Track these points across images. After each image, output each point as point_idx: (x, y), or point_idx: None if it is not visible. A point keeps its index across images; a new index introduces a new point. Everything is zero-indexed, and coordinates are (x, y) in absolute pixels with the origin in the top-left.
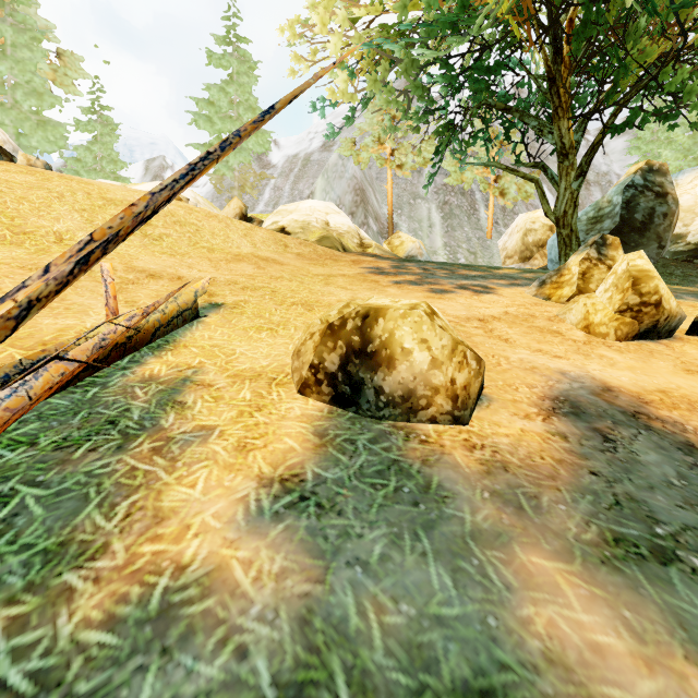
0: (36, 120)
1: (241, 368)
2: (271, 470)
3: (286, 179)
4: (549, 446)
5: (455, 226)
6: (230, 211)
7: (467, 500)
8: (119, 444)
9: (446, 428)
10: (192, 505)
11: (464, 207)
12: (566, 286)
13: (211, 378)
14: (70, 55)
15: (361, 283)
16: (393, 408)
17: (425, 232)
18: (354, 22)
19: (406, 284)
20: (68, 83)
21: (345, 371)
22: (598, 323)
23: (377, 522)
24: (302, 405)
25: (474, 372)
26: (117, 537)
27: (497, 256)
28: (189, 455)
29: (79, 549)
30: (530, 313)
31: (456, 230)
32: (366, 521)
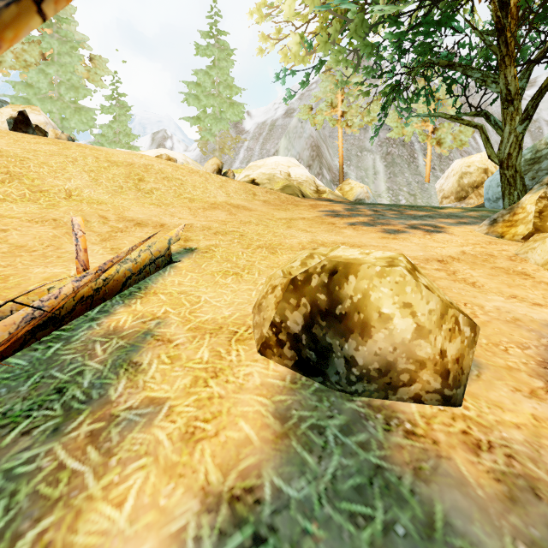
0: (74, 107)
1: (203, 318)
2: (219, 478)
3: (256, 141)
4: None
5: (396, 172)
6: (209, 167)
7: None
8: (56, 424)
9: (434, 410)
10: (111, 544)
11: (404, 156)
12: (520, 224)
13: (171, 332)
14: (99, 58)
15: (319, 225)
16: (367, 383)
17: (371, 179)
18: None
19: (360, 225)
20: (97, 79)
21: (309, 333)
22: None
23: None
24: (262, 369)
25: (468, 341)
26: None
27: (435, 197)
28: (127, 445)
29: None
30: (488, 252)
31: (397, 176)
32: None
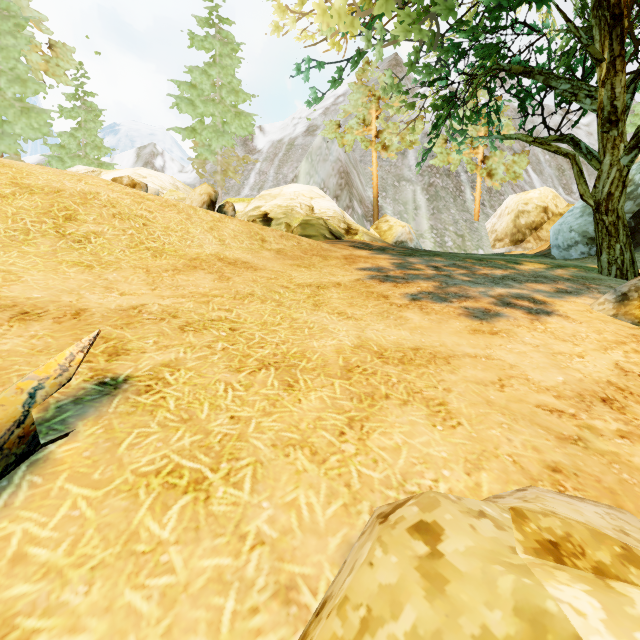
0: (20, 107)
1: None
2: None
3: (270, 163)
4: None
5: (441, 208)
6: (196, 197)
7: None
8: None
9: None
10: None
11: (449, 189)
12: None
13: None
14: (62, 46)
15: (365, 300)
16: None
17: (411, 215)
18: None
19: (427, 299)
20: (60, 73)
21: None
22: None
23: None
24: None
25: None
26: None
27: (486, 239)
28: None
29: None
30: None
31: (442, 212)
32: None
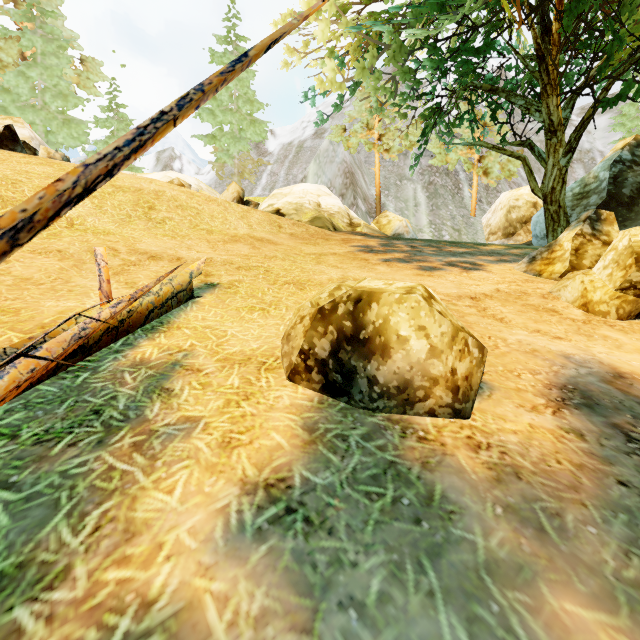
0: (62, 119)
1: (231, 351)
2: (255, 473)
3: (281, 165)
4: (564, 446)
5: (440, 205)
6: (229, 195)
7: (477, 516)
8: (100, 438)
9: (446, 422)
10: (167, 517)
11: (448, 187)
12: (558, 262)
13: (200, 363)
14: (92, 60)
15: (351, 261)
16: (387, 399)
17: (411, 211)
18: (345, 12)
19: (395, 261)
20: (90, 85)
21: (336, 358)
22: (597, 301)
23: (374, 546)
24: (291, 393)
25: (477, 361)
26: (81, 557)
27: (481, 233)
28: (170, 452)
29: (37, 573)
30: (522, 290)
31: (441, 209)
32: (361, 544)
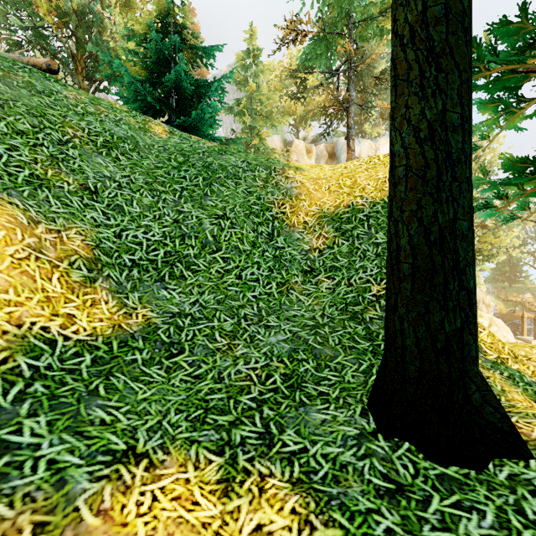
0: None
1: None
2: None
3: None
4: None
5: None
6: None
7: None
8: None
9: None
10: None
11: None
12: None
13: None
14: None
15: None
16: None
17: None
18: None
19: None
20: None
21: None
22: None
23: None
24: None
25: None
26: None
27: None
28: None
29: None
30: None
31: None
32: None
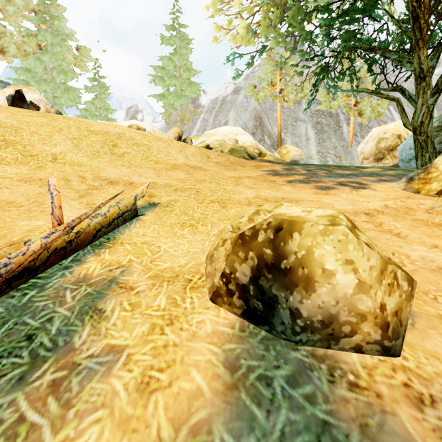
0: (64, 88)
1: (162, 267)
2: (171, 434)
3: (210, 114)
4: None
5: (325, 138)
6: (171, 135)
7: None
8: (22, 372)
9: (375, 360)
10: None
11: (331, 125)
12: (434, 181)
13: (134, 280)
14: (84, 48)
15: (262, 182)
16: (311, 333)
17: (304, 144)
18: None
19: (296, 182)
20: (82, 65)
21: (256, 284)
22: None
23: None
24: (213, 317)
25: (406, 294)
26: None
27: (357, 158)
28: (85, 396)
29: None
30: (407, 206)
31: (326, 141)
32: None
